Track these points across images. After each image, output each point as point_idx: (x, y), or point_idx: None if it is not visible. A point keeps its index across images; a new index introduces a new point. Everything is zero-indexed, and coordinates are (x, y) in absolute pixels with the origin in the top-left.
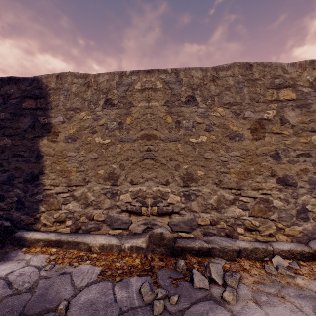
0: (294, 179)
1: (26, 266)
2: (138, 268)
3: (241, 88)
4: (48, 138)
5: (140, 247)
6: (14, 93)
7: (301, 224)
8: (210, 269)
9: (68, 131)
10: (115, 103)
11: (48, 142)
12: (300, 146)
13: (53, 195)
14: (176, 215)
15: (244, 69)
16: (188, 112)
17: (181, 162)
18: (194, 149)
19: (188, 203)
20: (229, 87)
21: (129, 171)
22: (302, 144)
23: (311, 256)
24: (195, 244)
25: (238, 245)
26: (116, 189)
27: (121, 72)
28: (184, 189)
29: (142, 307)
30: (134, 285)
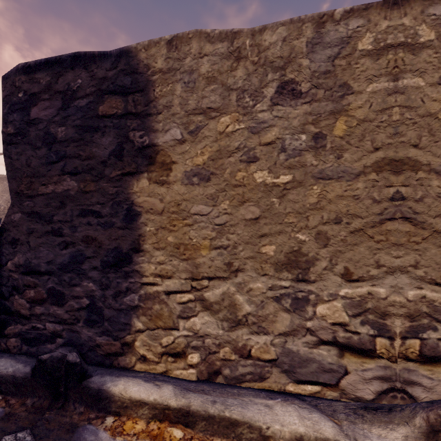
0: None
1: None
2: None
3: None
4: (149, 177)
5: None
6: (82, 86)
7: None
8: None
9: (192, 160)
10: (302, 91)
11: (150, 184)
12: None
13: (159, 296)
14: None
15: None
16: None
17: None
18: None
19: None
20: None
21: (341, 249)
22: None
23: None
24: None
25: None
26: (306, 291)
27: (320, 15)
28: None
29: None
30: None
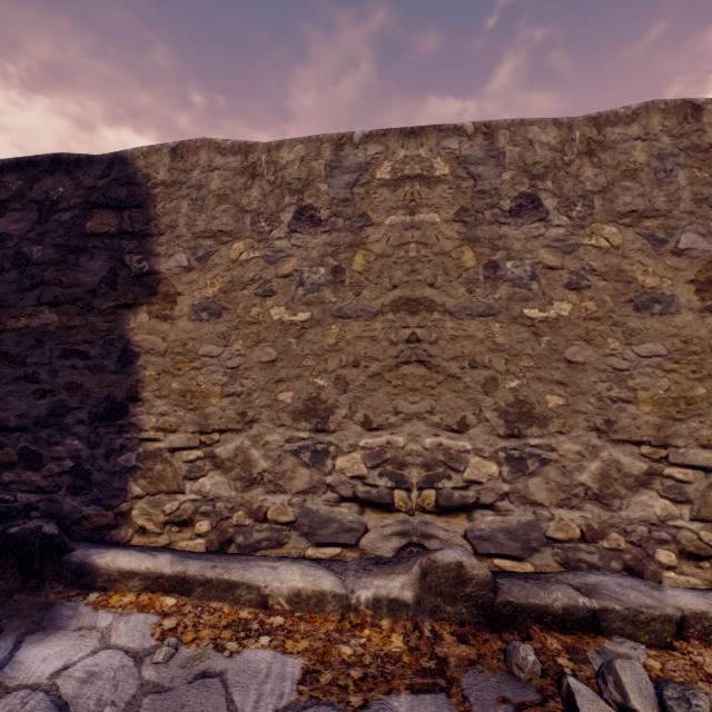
0: None
1: (103, 649)
2: (404, 665)
3: (668, 172)
4: (149, 311)
5: (399, 601)
6: (64, 196)
7: None
8: (618, 680)
9: (200, 292)
10: (322, 219)
11: (150, 320)
12: None
13: (162, 454)
14: (486, 511)
15: (678, 120)
16: (519, 239)
17: (501, 372)
18: (537, 338)
19: (519, 481)
20: (635, 170)
21: (360, 395)
22: None
23: None
24: (551, 597)
25: (675, 603)
26: (326, 442)
27: (340, 136)
28: (508, 443)
29: None
30: None
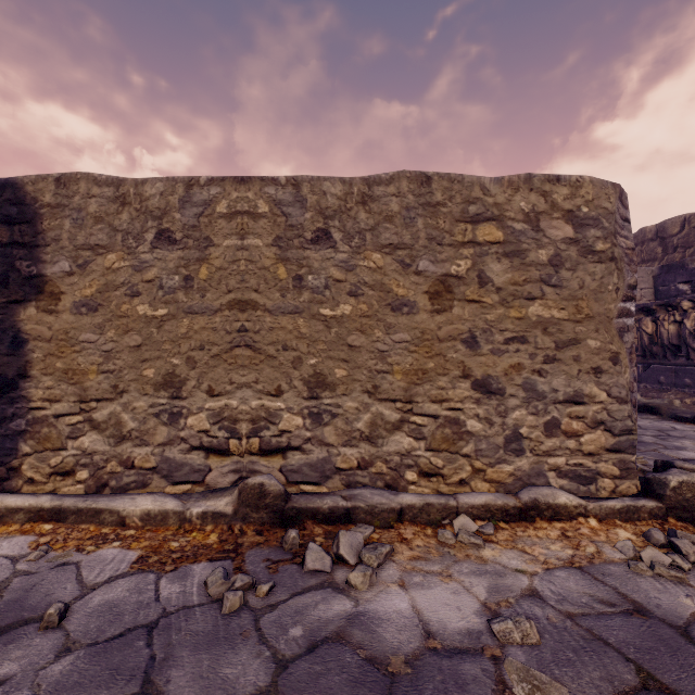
0: (500, 383)
1: None
2: (212, 549)
3: (412, 219)
4: (37, 306)
5: (221, 513)
6: None
7: (512, 462)
8: (338, 541)
9: (81, 291)
10: (177, 239)
11: (38, 313)
12: (511, 324)
13: (48, 420)
14: (296, 452)
15: (418, 185)
16: (318, 260)
17: (304, 353)
18: (329, 329)
19: (318, 430)
20: (392, 216)
21: (205, 371)
22: (514, 321)
23: (519, 513)
24: (324, 503)
25: (401, 501)
26: (180, 406)
27: (190, 178)
28: (310, 403)
29: (205, 605)
30: (197, 575)
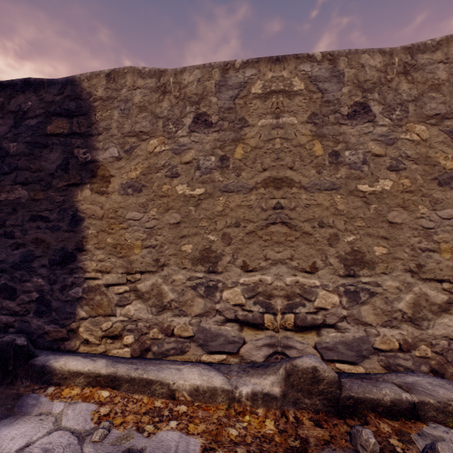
0: None
1: (56, 430)
2: (276, 444)
3: None
4: (91, 188)
5: (270, 395)
6: (32, 108)
7: None
8: None
9: (127, 174)
10: (213, 122)
11: (92, 194)
12: None
13: (100, 289)
14: (330, 329)
15: None
16: (354, 135)
17: (341, 230)
18: (368, 206)
19: (354, 308)
20: (439, 84)
21: (240, 247)
22: None
23: None
24: (381, 393)
25: None
26: (216, 280)
27: (225, 63)
28: (346, 281)
29: None
30: None
